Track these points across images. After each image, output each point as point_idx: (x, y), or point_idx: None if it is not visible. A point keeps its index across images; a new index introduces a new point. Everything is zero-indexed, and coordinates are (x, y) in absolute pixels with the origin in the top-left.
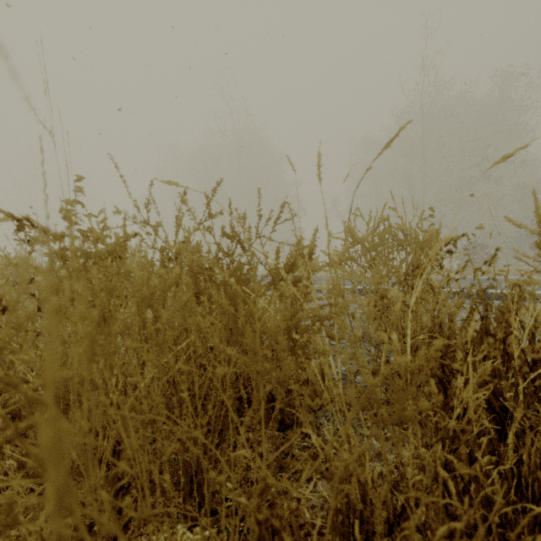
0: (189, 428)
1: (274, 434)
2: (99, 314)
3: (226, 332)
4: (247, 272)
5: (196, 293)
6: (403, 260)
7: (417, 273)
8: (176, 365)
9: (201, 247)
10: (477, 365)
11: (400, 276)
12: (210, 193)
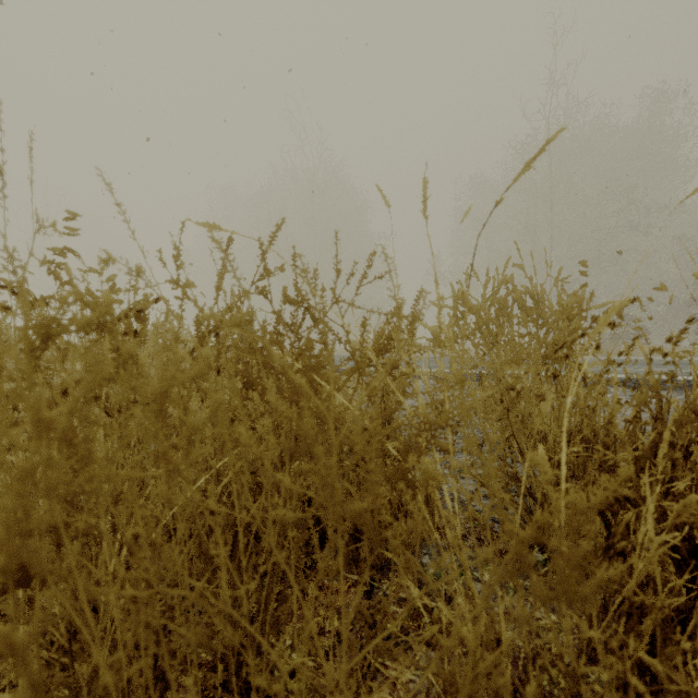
0: (225, 607)
1: (359, 598)
2: (67, 428)
3: (289, 442)
4: (319, 354)
5: (246, 384)
6: (533, 336)
7: (563, 355)
8: (204, 505)
9: (244, 316)
10: (654, 490)
11: (537, 359)
12: (267, 240)
